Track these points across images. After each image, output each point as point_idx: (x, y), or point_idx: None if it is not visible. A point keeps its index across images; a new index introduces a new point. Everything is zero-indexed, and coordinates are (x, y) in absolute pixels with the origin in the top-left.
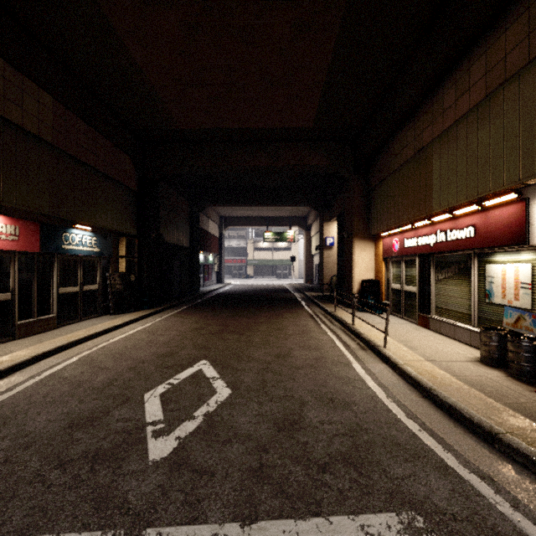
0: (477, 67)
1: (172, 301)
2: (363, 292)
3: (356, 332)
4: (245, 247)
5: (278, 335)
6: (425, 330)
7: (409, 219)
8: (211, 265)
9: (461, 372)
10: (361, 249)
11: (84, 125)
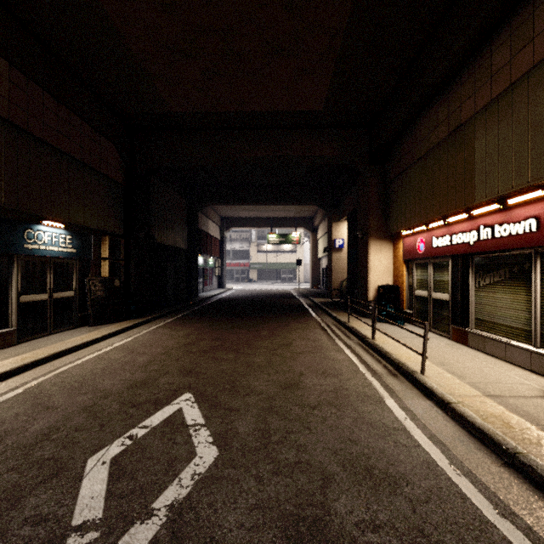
0: None
1: (165, 308)
2: (380, 299)
3: (380, 351)
4: (248, 250)
5: (284, 353)
6: (462, 347)
7: (440, 213)
8: (211, 268)
9: (543, 417)
10: (377, 251)
11: (53, 101)
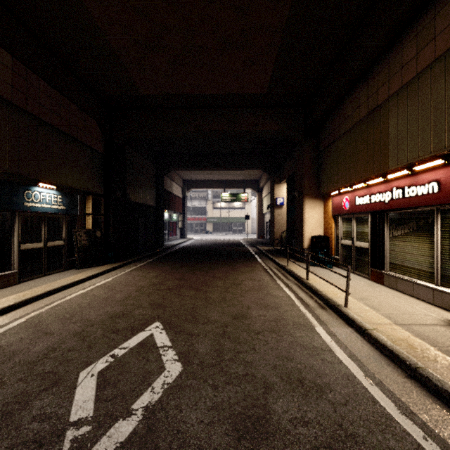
0: (446, 13)
1: (137, 254)
2: (313, 247)
3: (312, 289)
4: (205, 207)
5: (235, 291)
6: (379, 286)
7: (361, 177)
8: (175, 222)
9: (440, 340)
10: (311, 208)
11: (47, 86)
